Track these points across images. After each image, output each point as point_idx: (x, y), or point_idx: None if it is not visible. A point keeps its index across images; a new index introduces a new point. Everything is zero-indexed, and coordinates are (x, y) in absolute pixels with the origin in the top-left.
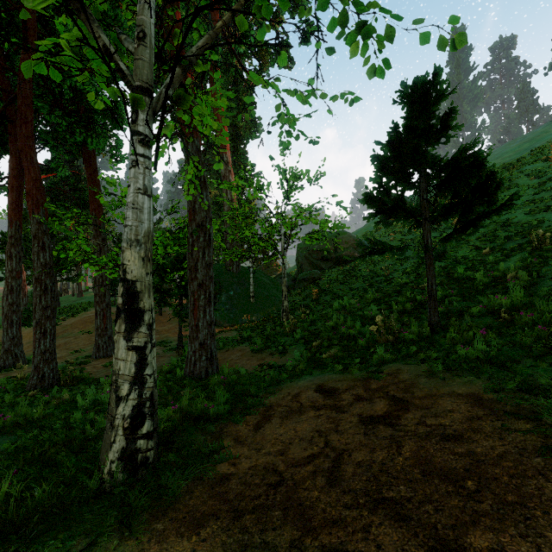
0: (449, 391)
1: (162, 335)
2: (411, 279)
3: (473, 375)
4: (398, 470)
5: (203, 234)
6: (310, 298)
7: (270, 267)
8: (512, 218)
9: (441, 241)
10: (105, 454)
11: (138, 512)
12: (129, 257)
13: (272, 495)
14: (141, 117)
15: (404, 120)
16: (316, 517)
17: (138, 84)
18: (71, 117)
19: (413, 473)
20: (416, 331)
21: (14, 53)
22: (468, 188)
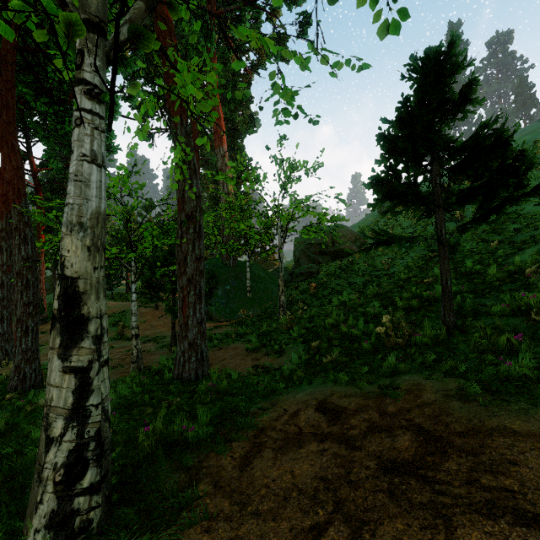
0: (499, 425)
1: (157, 330)
2: (414, 273)
3: (525, 401)
4: None
5: (192, 225)
6: (307, 293)
7: (267, 261)
8: (520, 210)
9: (458, 231)
10: (29, 518)
11: None
12: (69, 246)
13: None
14: (88, 61)
15: (416, 94)
16: None
17: (84, 16)
18: (59, 105)
19: None
20: (430, 333)
21: None
22: (488, 171)
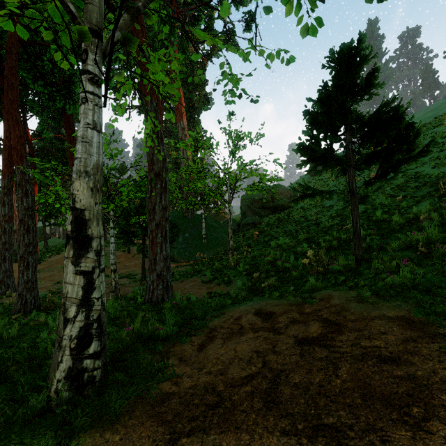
0: (380, 314)
1: (130, 269)
2: (336, 222)
3: (400, 300)
4: (336, 393)
5: (160, 181)
6: (251, 239)
7: (219, 215)
8: (421, 171)
9: (364, 185)
10: (53, 373)
11: (76, 433)
12: (78, 187)
13: (209, 417)
14: (91, 57)
15: (333, 80)
16: (252, 444)
17: (88, 26)
18: (52, 87)
19: (352, 397)
20: (343, 263)
21: (4, 33)
22: (388, 139)
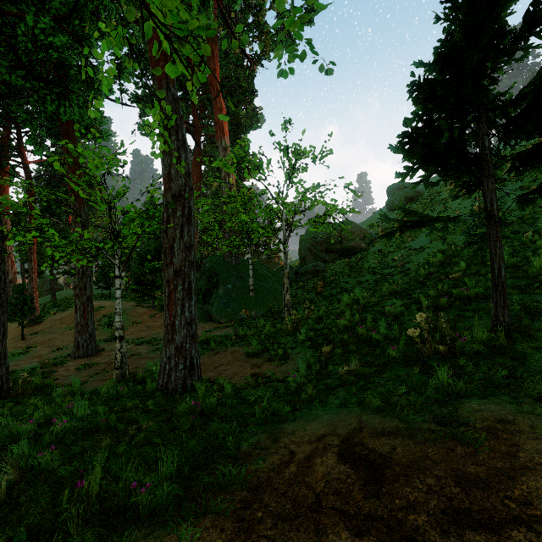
0: None
1: (153, 331)
2: (435, 268)
3: None
4: None
5: (180, 207)
6: (314, 292)
7: (272, 261)
8: None
9: (518, 203)
10: None
11: None
12: None
13: None
14: None
15: (461, 27)
16: None
17: None
18: (39, 82)
19: None
20: (482, 337)
21: None
22: None
